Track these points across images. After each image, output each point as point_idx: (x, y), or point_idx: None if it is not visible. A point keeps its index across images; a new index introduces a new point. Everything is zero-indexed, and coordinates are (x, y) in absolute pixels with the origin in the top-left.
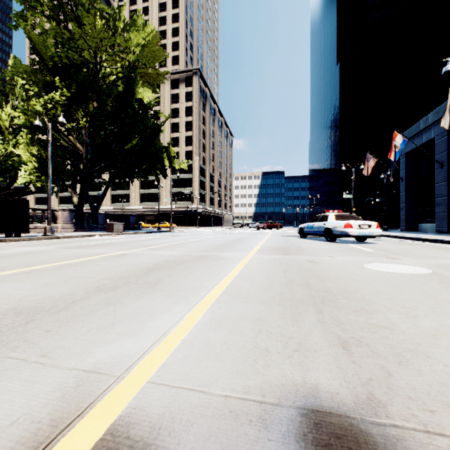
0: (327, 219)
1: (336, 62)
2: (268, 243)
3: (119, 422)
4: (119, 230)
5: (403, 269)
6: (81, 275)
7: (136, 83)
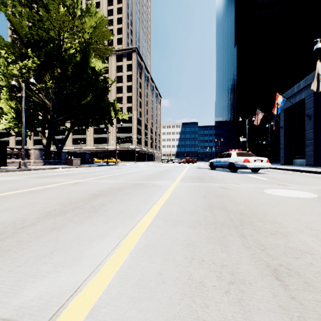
0: (230, 155)
1: (234, 45)
2: (188, 173)
3: None
4: (77, 164)
5: (295, 194)
6: (38, 201)
7: (90, 55)
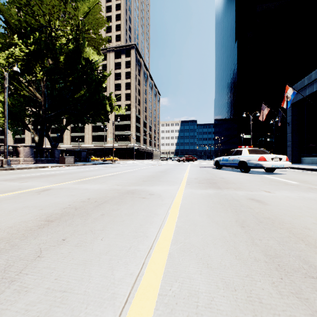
0: (241, 153)
1: (234, 41)
2: (192, 174)
3: None
4: (70, 162)
5: None
6: None
7: (83, 44)
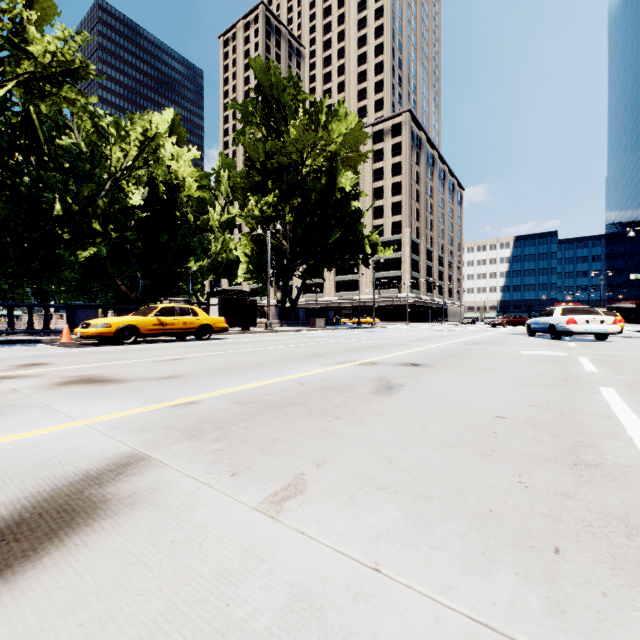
0: (553, 313)
1: None
2: (472, 339)
3: (368, 361)
4: (321, 325)
5: (545, 353)
6: (329, 347)
7: (339, 174)
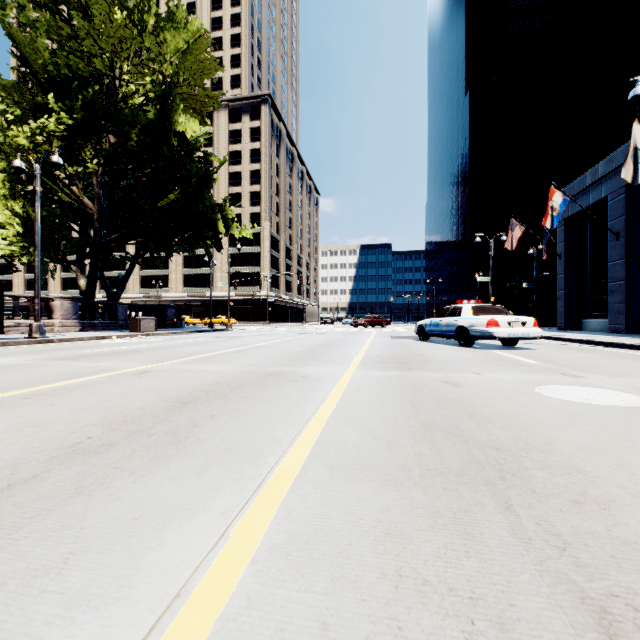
0: (460, 312)
1: (465, 90)
2: (374, 350)
3: None
4: (149, 328)
5: (602, 397)
6: (56, 415)
7: (175, 108)
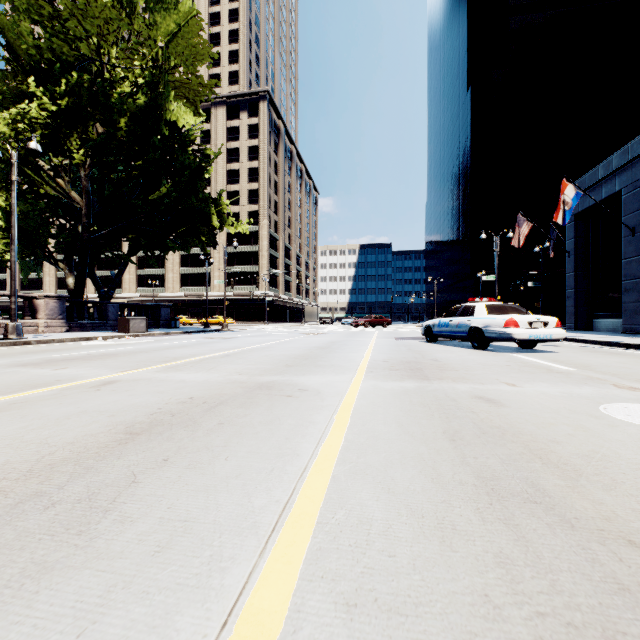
0: (473, 312)
1: (466, 86)
2: (380, 353)
3: None
4: (139, 329)
5: None
6: None
7: (166, 95)
